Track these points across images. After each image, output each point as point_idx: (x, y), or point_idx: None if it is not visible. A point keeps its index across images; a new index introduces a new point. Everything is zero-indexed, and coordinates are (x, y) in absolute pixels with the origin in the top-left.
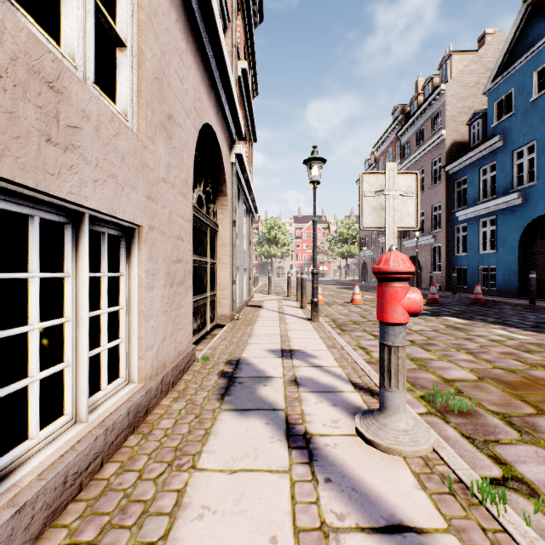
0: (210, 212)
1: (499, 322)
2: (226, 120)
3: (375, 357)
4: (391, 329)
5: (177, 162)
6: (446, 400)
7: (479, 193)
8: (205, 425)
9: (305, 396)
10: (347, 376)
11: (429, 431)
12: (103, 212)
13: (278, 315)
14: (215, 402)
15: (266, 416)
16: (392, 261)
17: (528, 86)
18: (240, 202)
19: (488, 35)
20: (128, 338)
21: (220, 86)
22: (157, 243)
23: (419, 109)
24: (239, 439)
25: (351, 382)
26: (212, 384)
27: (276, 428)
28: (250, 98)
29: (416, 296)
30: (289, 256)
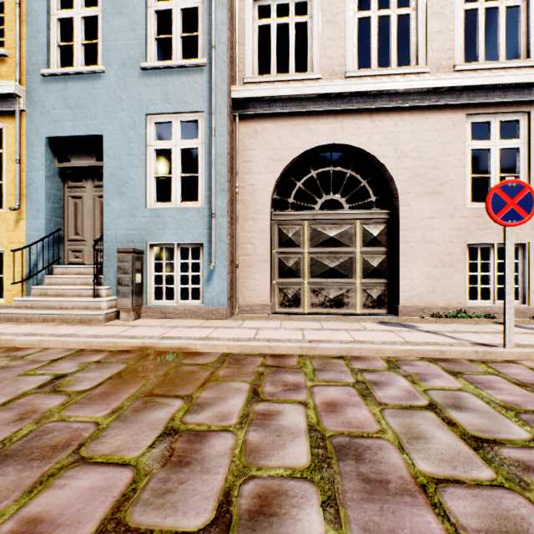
0: None
1: None
2: None
3: None
4: None
5: None
6: None
7: None
8: None
9: None
10: None
11: None
12: None
13: None
14: None
15: None
16: None
17: None
18: None
19: None
20: None
21: None
22: None
23: None
24: None
25: None
26: None
27: None
28: None
29: None
30: None
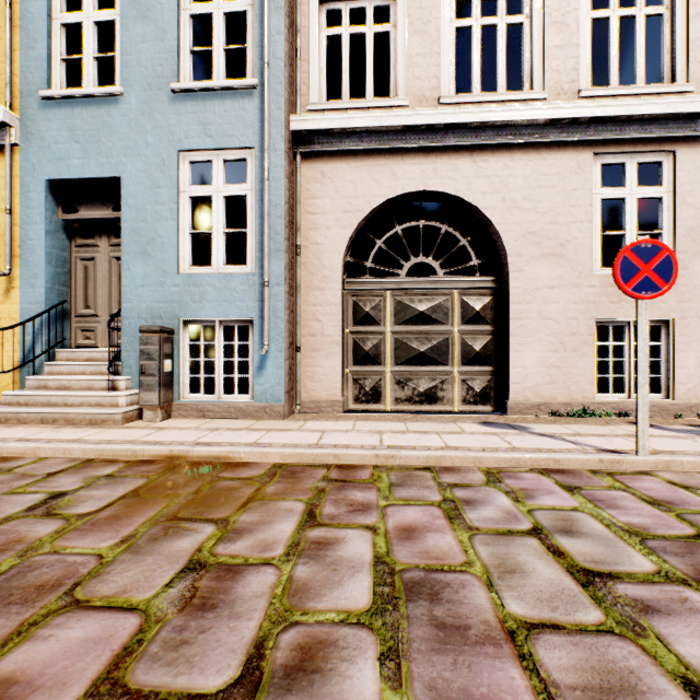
0: None
1: None
2: None
3: None
4: None
5: None
6: None
7: None
8: None
9: None
10: None
11: None
12: None
13: None
14: None
15: None
16: None
17: None
18: None
19: None
20: None
21: None
22: None
23: None
24: None
25: None
26: None
27: None
28: None
29: None
30: None
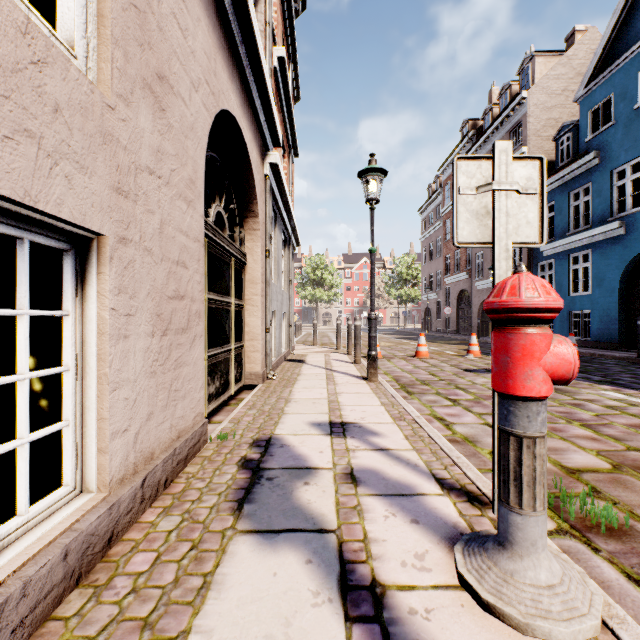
0: (236, 238)
1: (608, 381)
2: (257, 116)
3: (458, 432)
4: (522, 408)
5: (176, 149)
6: (581, 507)
7: (570, 223)
8: (205, 565)
9: (367, 503)
10: (427, 467)
11: (587, 582)
12: (2, 195)
13: (324, 372)
14: (226, 516)
15: (308, 546)
16: (525, 290)
17: (631, 90)
18: (277, 228)
19: (578, 32)
20: (79, 419)
21: (246, 65)
22: (137, 266)
23: (494, 122)
24: (260, 599)
25: (434, 477)
26: (227, 481)
27: (323, 572)
28: (290, 98)
29: (567, 350)
30: (337, 300)
